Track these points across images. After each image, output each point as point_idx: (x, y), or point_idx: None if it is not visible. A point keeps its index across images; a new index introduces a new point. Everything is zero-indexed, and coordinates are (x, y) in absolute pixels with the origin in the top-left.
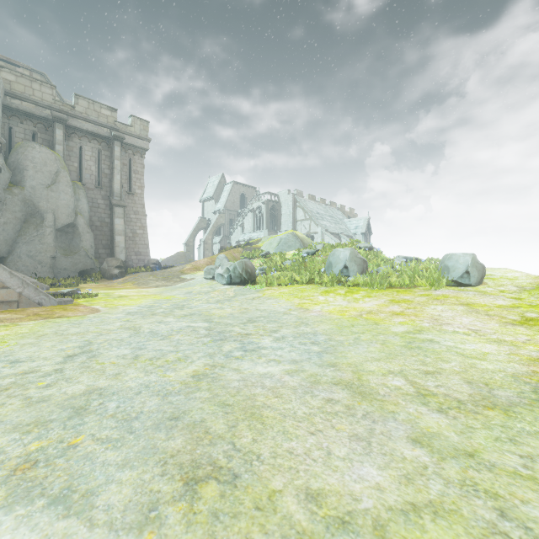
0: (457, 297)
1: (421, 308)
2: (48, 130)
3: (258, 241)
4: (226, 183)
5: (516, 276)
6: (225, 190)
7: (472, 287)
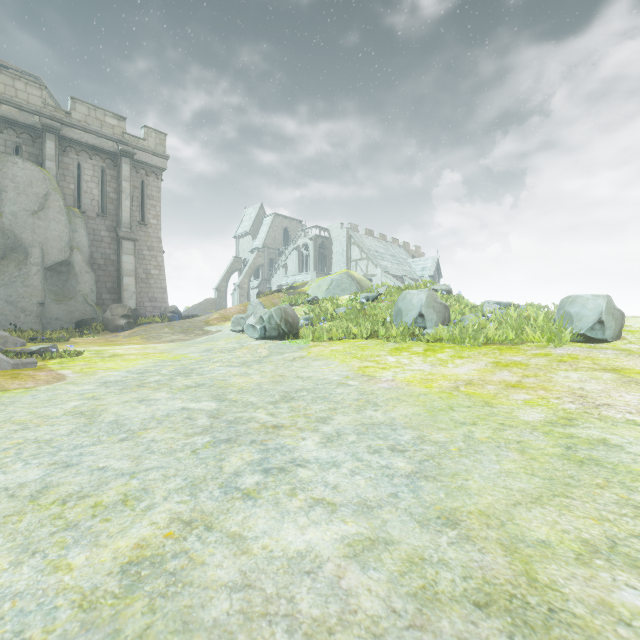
0: (592, 358)
1: (546, 376)
2: (36, 143)
3: (303, 284)
4: (265, 215)
5: None
6: (264, 224)
7: (606, 343)
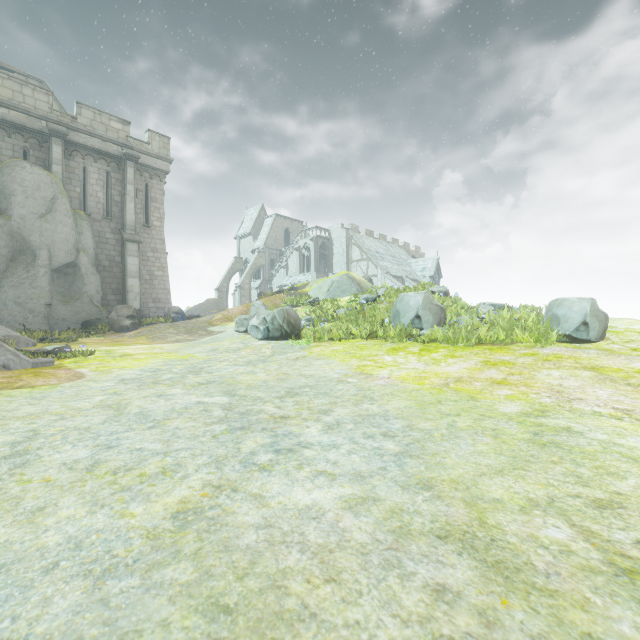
0: (575, 358)
1: (530, 374)
2: (43, 147)
3: (304, 285)
4: (266, 216)
5: None
6: (265, 225)
7: (590, 344)
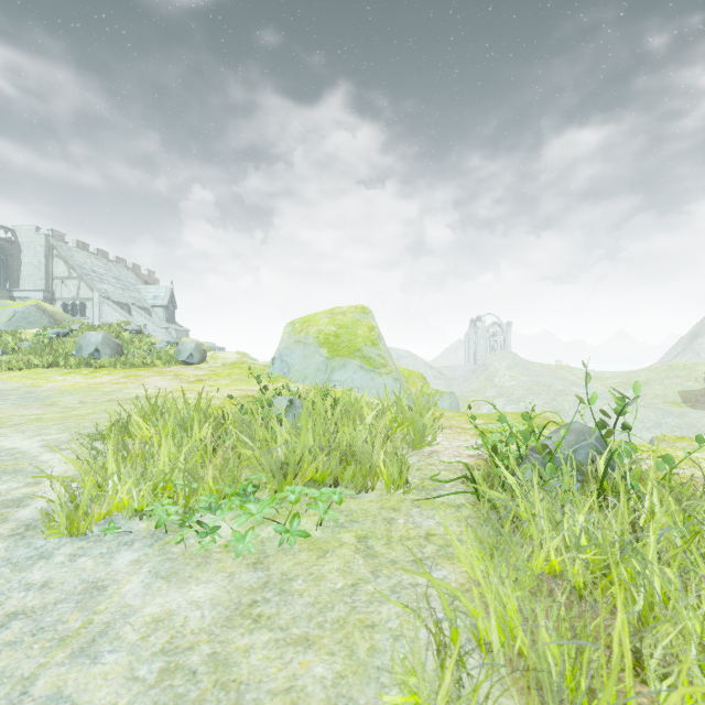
0: (178, 372)
1: (143, 379)
2: None
3: None
4: None
5: (231, 357)
6: None
7: (196, 365)
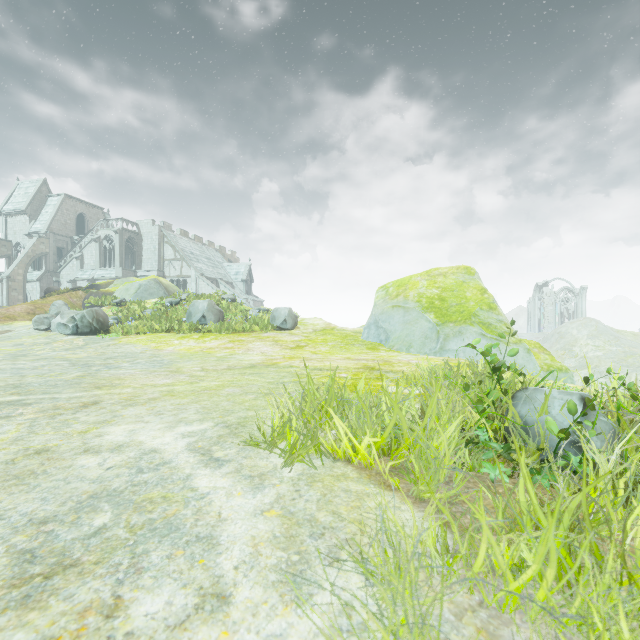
0: (275, 337)
1: (246, 344)
2: None
3: (108, 283)
4: (51, 194)
5: (319, 323)
6: (49, 204)
7: (289, 331)
